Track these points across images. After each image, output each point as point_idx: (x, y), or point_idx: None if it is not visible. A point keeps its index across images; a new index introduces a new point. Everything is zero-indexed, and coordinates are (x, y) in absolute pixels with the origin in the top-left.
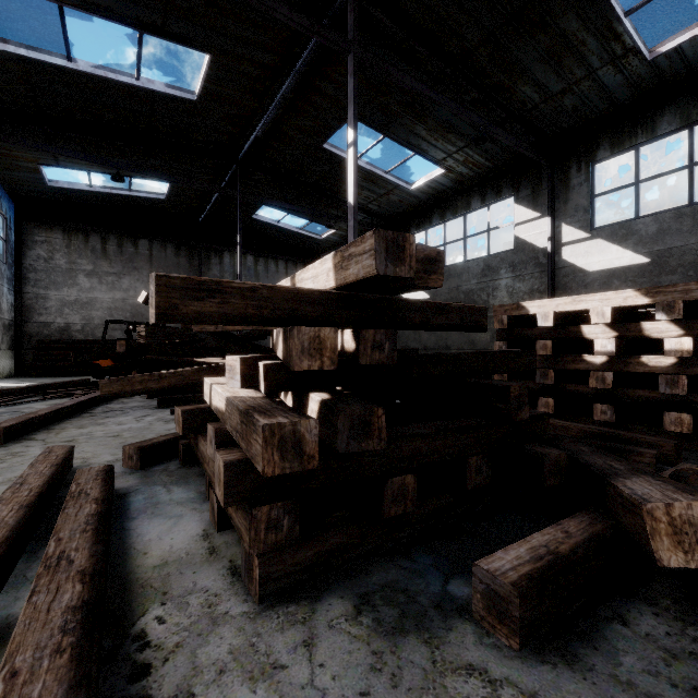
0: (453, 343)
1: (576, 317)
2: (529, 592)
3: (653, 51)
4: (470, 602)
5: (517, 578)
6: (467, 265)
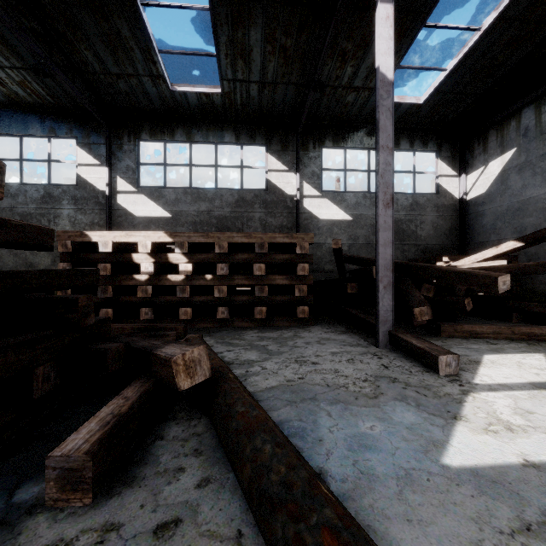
0: (5, 265)
1: (128, 247)
2: (100, 452)
3: (174, 86)
4: (42, 496)
5: (90, 446)
6: (24, 188)
